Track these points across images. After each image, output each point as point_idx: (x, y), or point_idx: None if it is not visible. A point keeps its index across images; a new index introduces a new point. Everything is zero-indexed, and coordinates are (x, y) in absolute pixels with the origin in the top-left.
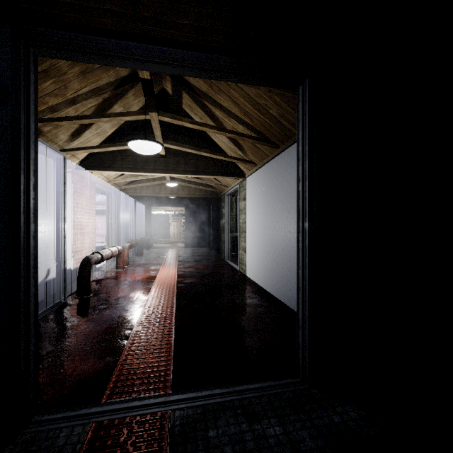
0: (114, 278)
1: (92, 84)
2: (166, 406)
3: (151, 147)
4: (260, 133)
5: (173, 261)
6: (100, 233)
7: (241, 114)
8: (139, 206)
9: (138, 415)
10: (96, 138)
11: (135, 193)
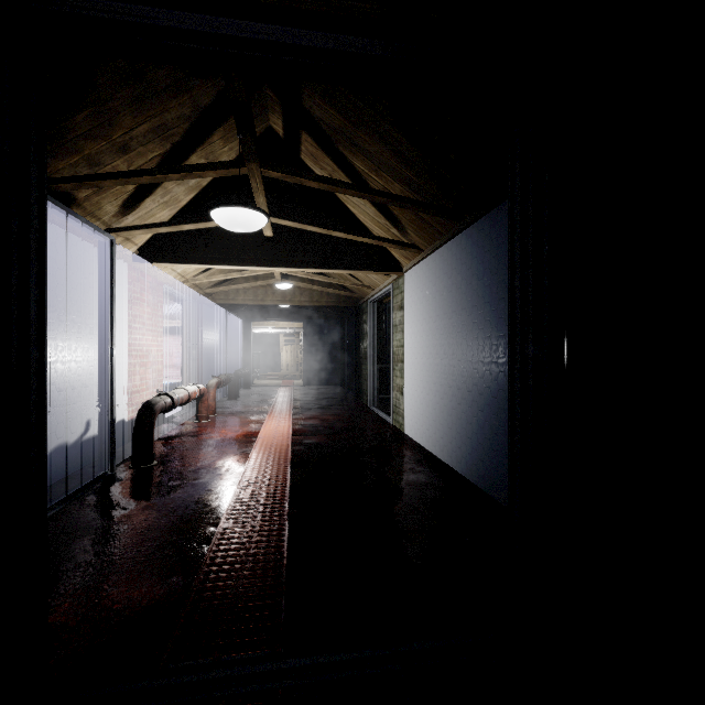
0: (192, 435)
1: (154, 119)
2: (273, 681)
3: (249, 219)
4: (430, 195)
5: (286, 408)
6: (174, 363)
7: (399, 163)
8: (232, 320)
9: (222, 697)
10: (163, 210)
11: (226, 300)
